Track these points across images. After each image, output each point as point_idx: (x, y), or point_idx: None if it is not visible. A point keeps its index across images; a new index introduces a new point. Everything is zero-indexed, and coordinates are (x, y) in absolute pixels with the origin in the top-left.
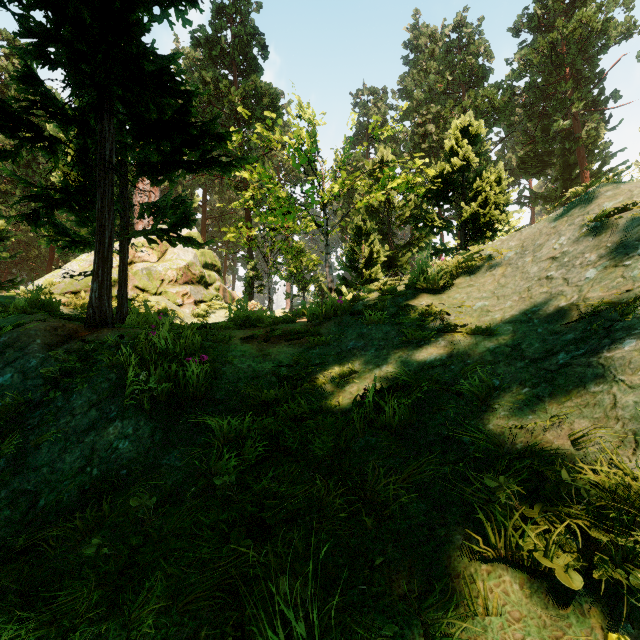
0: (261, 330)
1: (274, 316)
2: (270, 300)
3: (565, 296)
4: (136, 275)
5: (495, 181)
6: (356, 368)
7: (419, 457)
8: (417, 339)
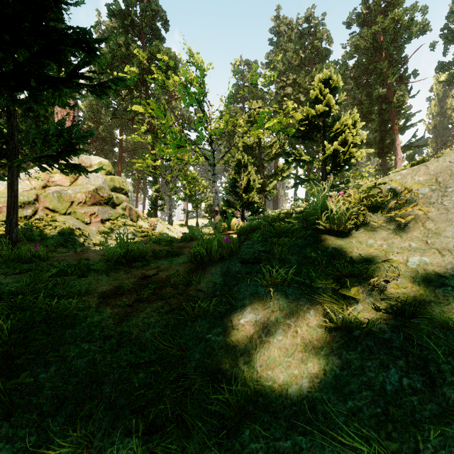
0: (129, 281)
1: (163, 242)
2: (170, 215)
3: None
4: (47, 197)
5: (351, 125)
6: (257, 376)
7: None
8: (350, 327)
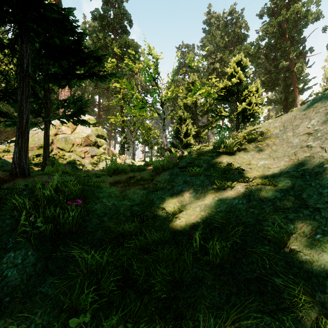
0: (123, 177)
1: (133, 165)
2: (133, 154)
3: (326, 159)
4: (58, 141)
5: (255, 91)
6: (184, 206)
7: (240, 296)
8: (224, 187)
